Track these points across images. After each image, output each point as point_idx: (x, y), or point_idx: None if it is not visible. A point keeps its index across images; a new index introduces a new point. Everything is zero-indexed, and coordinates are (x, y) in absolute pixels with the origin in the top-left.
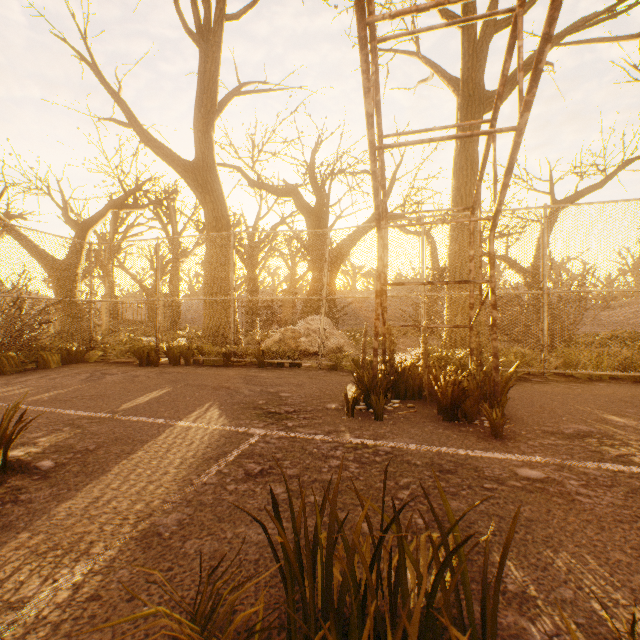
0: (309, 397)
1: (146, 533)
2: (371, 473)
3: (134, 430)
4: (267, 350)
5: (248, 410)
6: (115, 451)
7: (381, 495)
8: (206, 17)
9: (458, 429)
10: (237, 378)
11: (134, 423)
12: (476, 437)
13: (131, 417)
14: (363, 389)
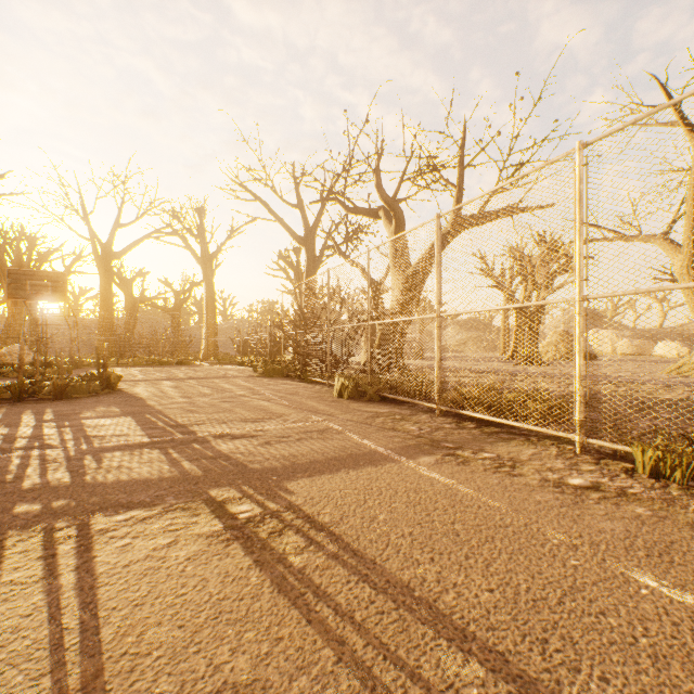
0: None
1: None
2: None
3: None
4: None
5: None
6: None
7: None
8: None
9: None
10: None
11: None
12: None
13: None
14: (34, 365)
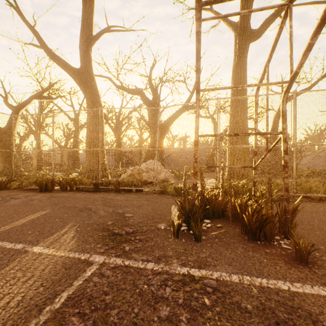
0: (145, 217)
1: None
2: None
3: None
4: (121, 181)
5: (97, 231)
6: None
7: None
8: None
9: (264, 251)
10: (99, 201)
11: None
12: (283, 262)
13: None
14: (185, 214)
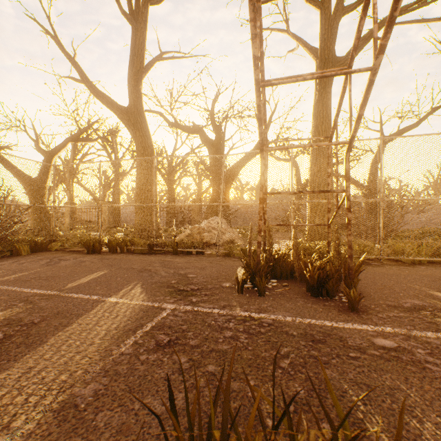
0: (209, 277)
1: (64, 405)
2: (257, 343)
3: (73, 305)
4: (180, 242)
5: (163, 288)
6: (54, 324)
7: (266, 364)
8: (136, 3)
9: (323, 303)
10: (157, 263)
11: (74, 299)
12: (337, 310)
13: (73, 294)
14: (250, 272)
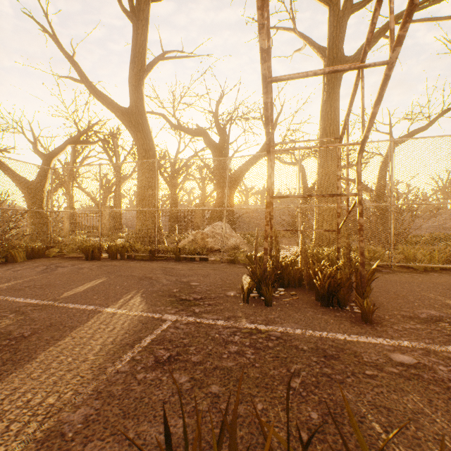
0: (213, 286)
1: (50, 433)
2: (265, 359)
3: (67, 316)
4: (182, 248)
5: (164, 297)
6: (46, 337)
7: (275, 384)
8: (137, 0)
9: (333, 314)
10: (158, 270)
11: (69, 310)
12: (349, 322)
13: (68, 304)
14: (256, 280)
